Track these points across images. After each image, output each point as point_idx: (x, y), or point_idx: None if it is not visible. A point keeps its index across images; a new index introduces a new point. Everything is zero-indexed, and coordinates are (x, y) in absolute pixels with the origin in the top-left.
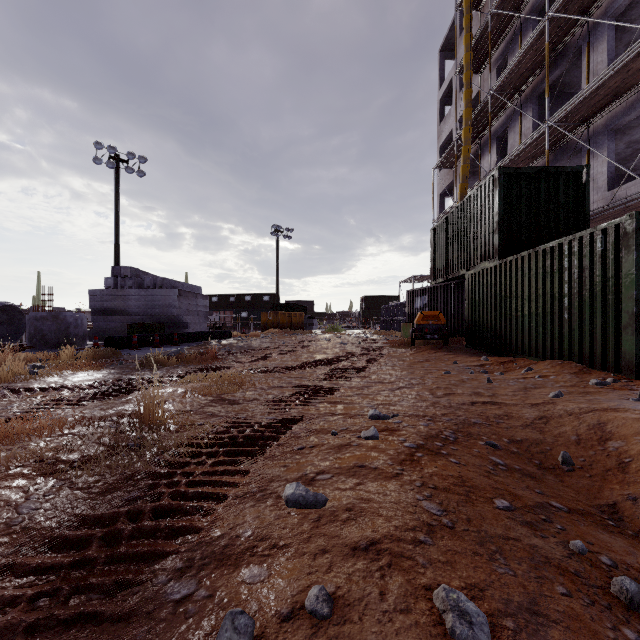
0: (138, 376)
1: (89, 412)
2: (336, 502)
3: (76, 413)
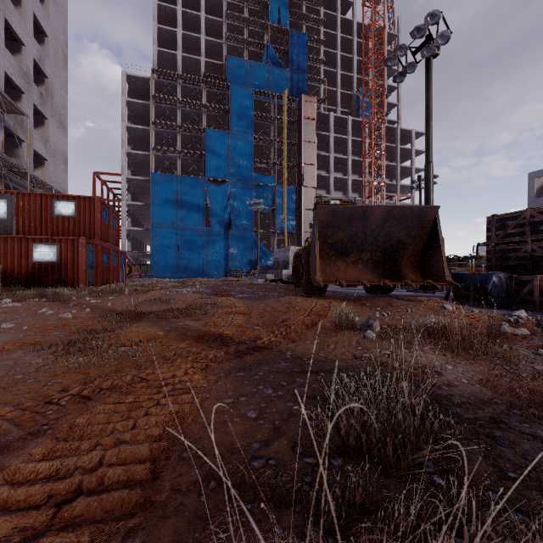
0: (270, 367)
1: (182, 323)
2: (57, 316)
3: (193, 325)
